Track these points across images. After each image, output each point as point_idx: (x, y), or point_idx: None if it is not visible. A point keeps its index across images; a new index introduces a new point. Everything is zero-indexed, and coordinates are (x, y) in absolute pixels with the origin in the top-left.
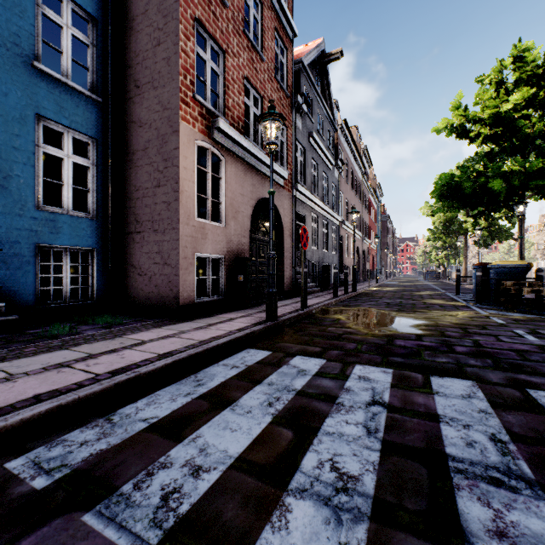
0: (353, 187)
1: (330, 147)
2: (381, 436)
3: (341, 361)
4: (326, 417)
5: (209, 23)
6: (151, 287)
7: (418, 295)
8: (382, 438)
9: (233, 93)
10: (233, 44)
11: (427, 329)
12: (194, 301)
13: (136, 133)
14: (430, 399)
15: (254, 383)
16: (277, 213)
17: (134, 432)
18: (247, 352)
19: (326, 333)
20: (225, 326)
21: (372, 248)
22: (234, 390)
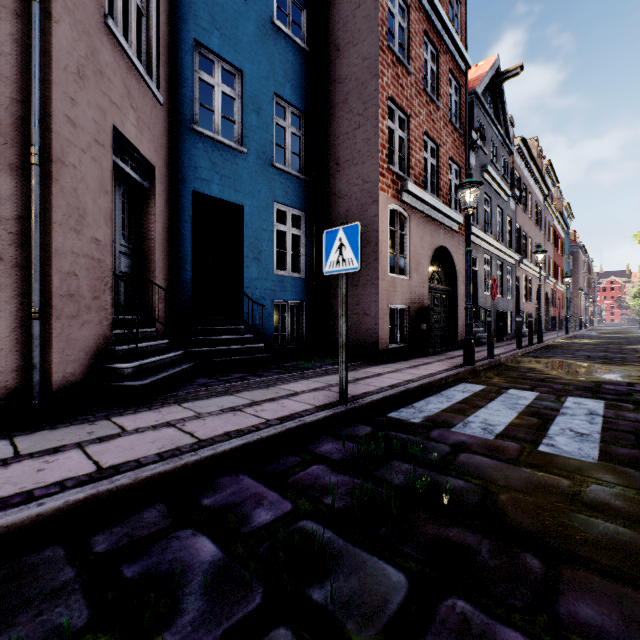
0: (533, 216)
1: (505, 175)
2: (600, 425)
3: (552, 394)
4: (556, 416)
5: (398, 96)
6: (351, 334)
7: (630, 348)
8: (601, 425)
9: (415, 152)
10: (415, 106)
11: (639, 379)
12: (388, 346)
13: (336, 203)
14: (639, 416)
15: (489, 400)
16: (450, 259)
17: (436, 411)
18: (464, 385)
19: (527, 377)
20: (430, 367)
21: (558, 289)
22: (478, 402)
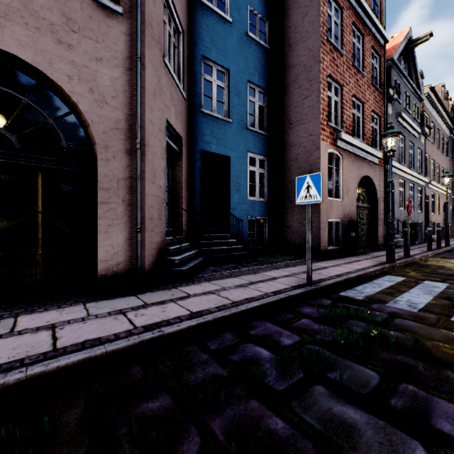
0: (440, 146)
1: (415, 117)
2: None
3: None
4: None
5: (334, 73)
6: (300, 239)
7: None
8: None
9: (346, 110)
10: (346, 77)
11: None
12: (327, 248)
13: (289, 150)
14: None
15: (409, 287)
16: (372, 185)
17: (372, 293)
18: (389, 276)
19: (438, 272)
20: (360, 263)
21: None
22: (401, 288)
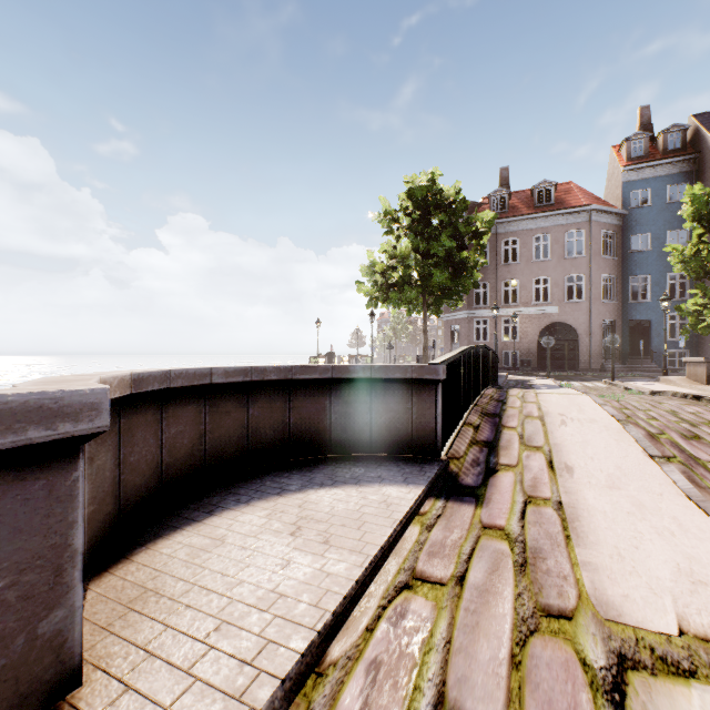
0: None
1: None
2: None
3: None
4: None
5: None
6: None
7: None
8: None
9: None
10: None
11: None
12: None
13: None
14: None
15: None
16: None
17: None
18: None
19: None
20: None
21: None
22: None
